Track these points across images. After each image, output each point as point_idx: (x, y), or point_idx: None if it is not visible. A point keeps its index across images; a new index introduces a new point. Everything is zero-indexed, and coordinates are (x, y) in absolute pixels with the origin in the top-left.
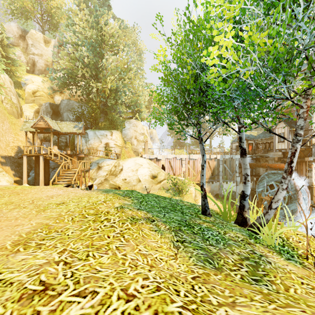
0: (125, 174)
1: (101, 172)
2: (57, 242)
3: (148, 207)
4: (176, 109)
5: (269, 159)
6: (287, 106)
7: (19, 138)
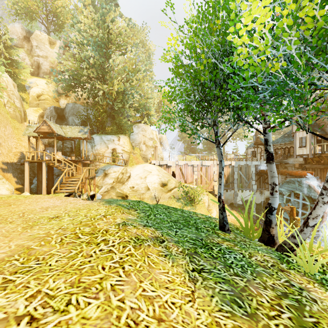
0: (133, 182)
1: (108, 179)
2: (32, 278)
3: (157, 222)
4: (189, 107)
5: (289, 165)
6: (325, 101)
7: (22, 143)
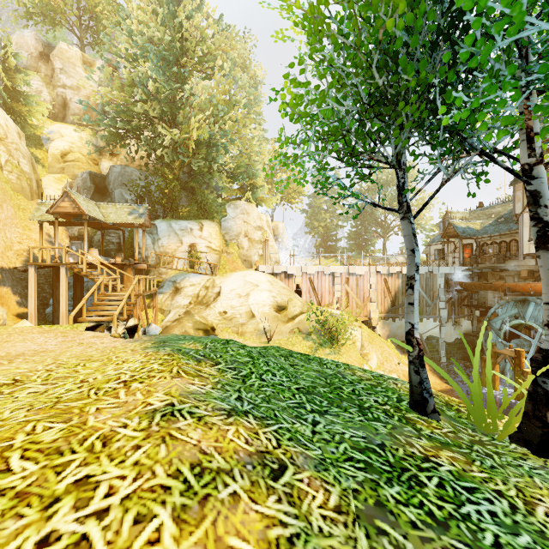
0: (225, 303)
1: (180, 299)
2: None
3: (266, 395)
4: (341, 124)
5: (507, 274)
6: None
7: (31, 235)
